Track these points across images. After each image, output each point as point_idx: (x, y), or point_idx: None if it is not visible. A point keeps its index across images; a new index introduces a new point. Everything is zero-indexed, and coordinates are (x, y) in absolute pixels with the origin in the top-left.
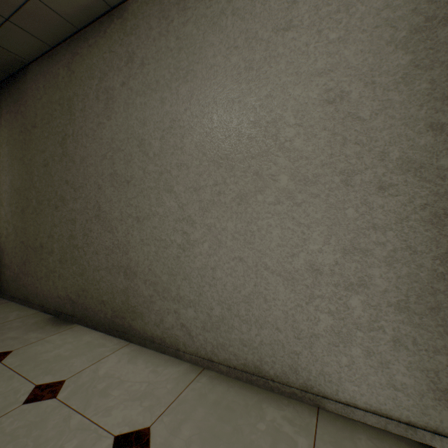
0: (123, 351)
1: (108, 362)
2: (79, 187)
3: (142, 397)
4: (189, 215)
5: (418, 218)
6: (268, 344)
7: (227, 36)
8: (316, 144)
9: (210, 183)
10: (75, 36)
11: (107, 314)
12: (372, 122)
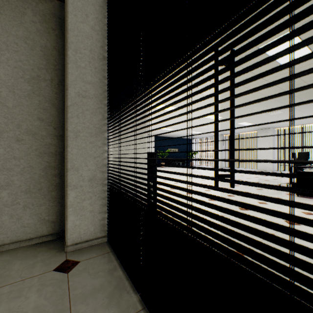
0: None
1: None
2: None
3: None
4: None
5: (34, 154)
6: None
7: None
8: None
9: None
10: None
11: None
12: (14, 110)
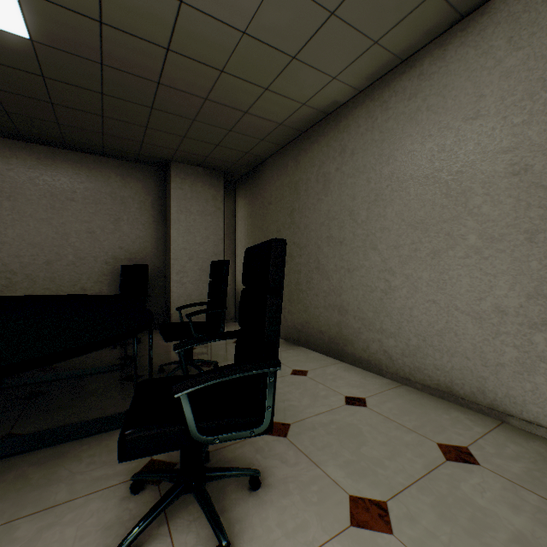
0: (339, 365)
1: (330, 368)
2: (303, 247)
3: (357, 387)
4: (390, 267)
5: None
6: (458, 369)
7: (422, 127)
8: (501, 209)
9: (407, 242)
10: (300, 136)
11: (324, 341)
12: None
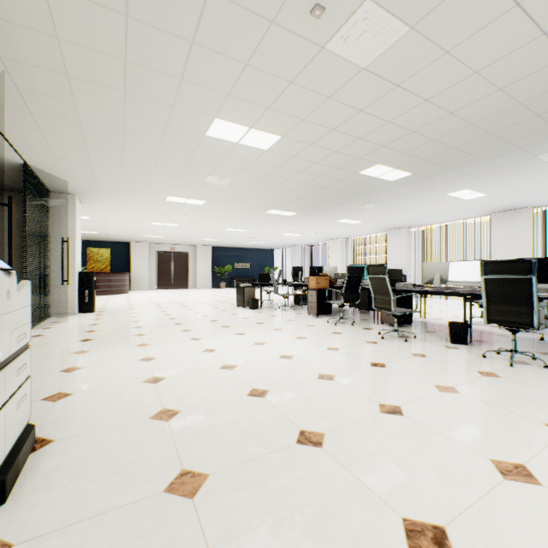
0: None
1: None
2: None
3: None
4: None
5: None
6: None
7: None
8: None
9: None
10: None
11: None
12: (2, 252)
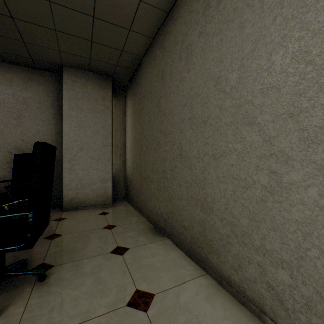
0: (200, 281)
1: (187, 290)
2: (168, 133)
3: None
4: (280, 150)
5: None
6: None
7: None
8: None
9: (321, 101)
10: (165, 20)
11: (187, 238)
12: None
